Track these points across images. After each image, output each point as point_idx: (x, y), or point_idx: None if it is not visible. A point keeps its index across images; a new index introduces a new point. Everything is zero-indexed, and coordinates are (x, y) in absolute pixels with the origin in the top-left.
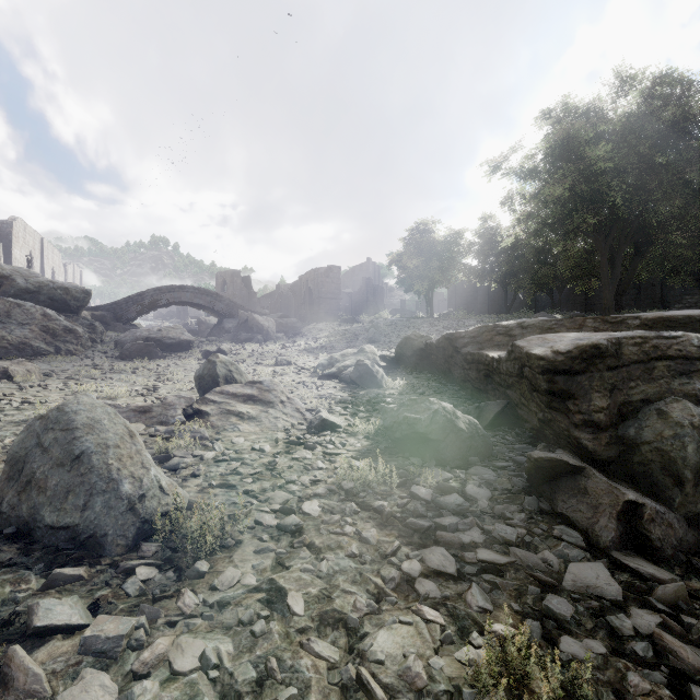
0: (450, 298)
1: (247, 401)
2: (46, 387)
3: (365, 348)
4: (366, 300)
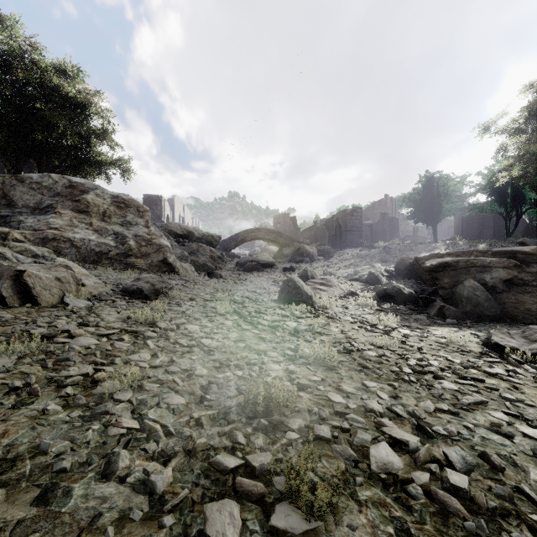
0: (457, 225)
1: (321, 285)
2: (240, 280)
3: (375, 265)
4: (383, 230)
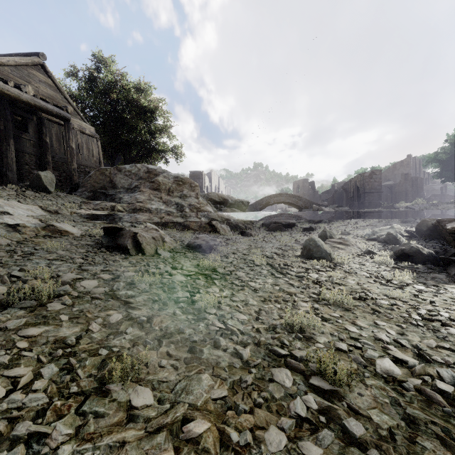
0: None
1: (339, 244)
2: (267, 239)
3: (394, 226)
4: (405, 190)
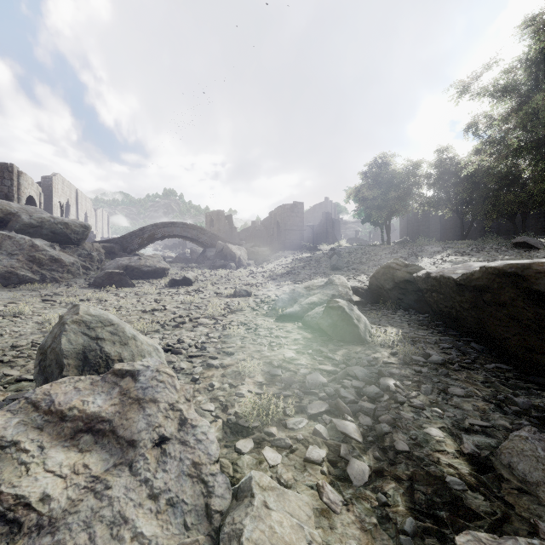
0: (402, 227)
1: (80, 437)
2: None
3: (335, 279)
4: (326, 231)
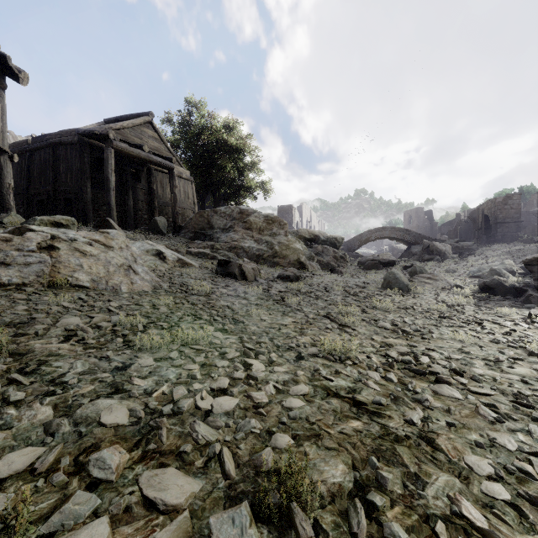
0: None
1: (428, 279)
2: (357, 276)
3: (505, 262)
4: None
